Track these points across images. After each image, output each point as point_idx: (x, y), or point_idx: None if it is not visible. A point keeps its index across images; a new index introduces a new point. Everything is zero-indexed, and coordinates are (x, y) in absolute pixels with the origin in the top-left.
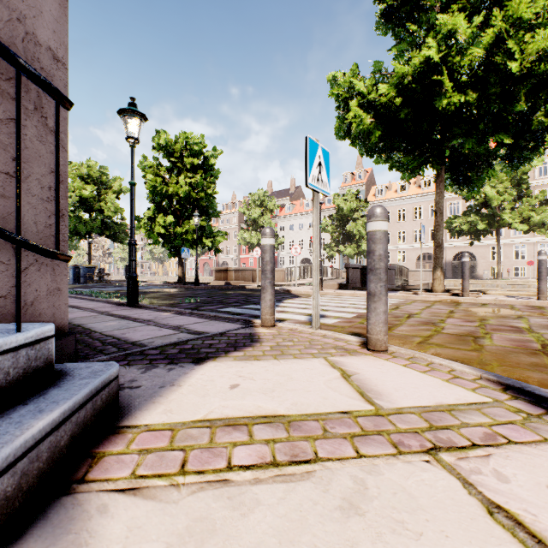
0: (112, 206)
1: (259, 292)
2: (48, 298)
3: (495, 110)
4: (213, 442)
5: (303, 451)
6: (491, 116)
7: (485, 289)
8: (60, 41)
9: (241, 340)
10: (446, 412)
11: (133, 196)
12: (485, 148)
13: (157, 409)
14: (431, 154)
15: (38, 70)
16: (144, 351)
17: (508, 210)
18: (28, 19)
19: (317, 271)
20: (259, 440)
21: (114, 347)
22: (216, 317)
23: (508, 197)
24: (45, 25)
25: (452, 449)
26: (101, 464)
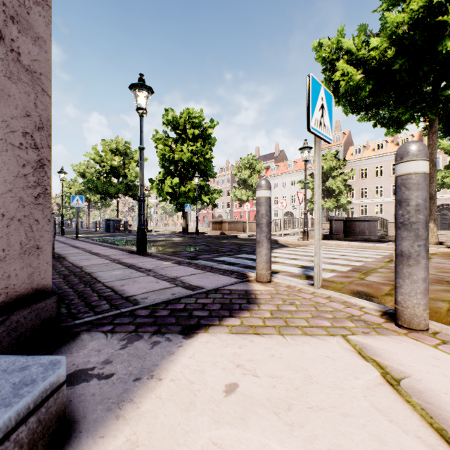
0: (133, 172)
1: (250, 241)
2: (21, 257)
3: None
4: None
5: None
6: None
7: None
8: None
9: (236, 300)
10: None
11: (141, 159)
12: None
13: (117, 438)
14: (425, 104)
15: None
16: (134, 311)
17: None
18: None
19: (318, 224)
20: None
21: (107, 303)
22: (211, 268)
23: None
24: None
25: None
26: None
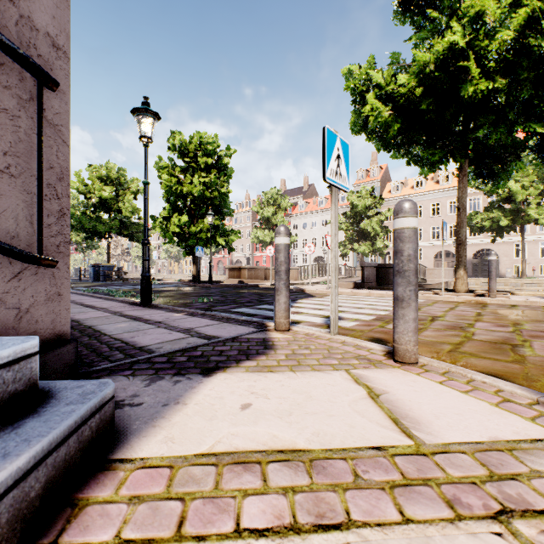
0: (130, 207)
1: (273, 291)
2: (46, 304)
3: (524, 97)
4: (219, 488)
5: (331, 509)
6: (521, 103)
7: (508, 288)
8: (60, 28)
9: (253, 346)
10: (506, 452)
11: (146, 195)
12: (512, 139)
13: (157, 436)
14: (454, 146)
15: (34, 57)
16: (151, 358)
17: (533, 205)
18: (23, 1)
19: (335, 271)
20: (274, 488)
21: (121, 353)
22: (228, 319)
23: (534, 191)
24: (43, 9)
25: (529, 515)
26: (81, 518)
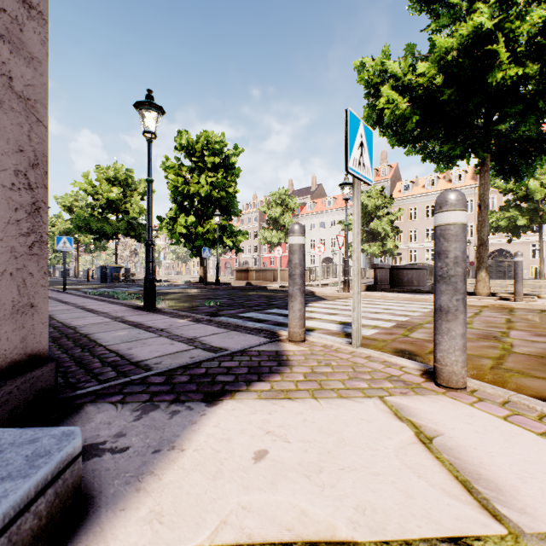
0: (137, 208)
1: (282, 293)
2: (14, 318)
3: None
4: None
5: None
6: None
7: (525, 290)
8: None
9: (265, 362)
10: None
11: (150, 194)
12: (537, 132)
13: (140, 509)
14: (476, 140)
15: None
16: (146, 378)
17: None
18: None
19: (358, 275)
20: None
21: (113, 369)
22: (236, 326)
23: None
24: None
25: None
26: None
